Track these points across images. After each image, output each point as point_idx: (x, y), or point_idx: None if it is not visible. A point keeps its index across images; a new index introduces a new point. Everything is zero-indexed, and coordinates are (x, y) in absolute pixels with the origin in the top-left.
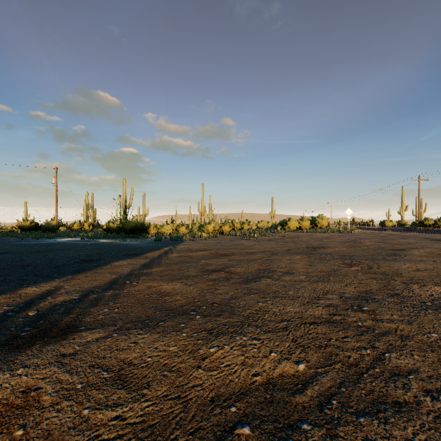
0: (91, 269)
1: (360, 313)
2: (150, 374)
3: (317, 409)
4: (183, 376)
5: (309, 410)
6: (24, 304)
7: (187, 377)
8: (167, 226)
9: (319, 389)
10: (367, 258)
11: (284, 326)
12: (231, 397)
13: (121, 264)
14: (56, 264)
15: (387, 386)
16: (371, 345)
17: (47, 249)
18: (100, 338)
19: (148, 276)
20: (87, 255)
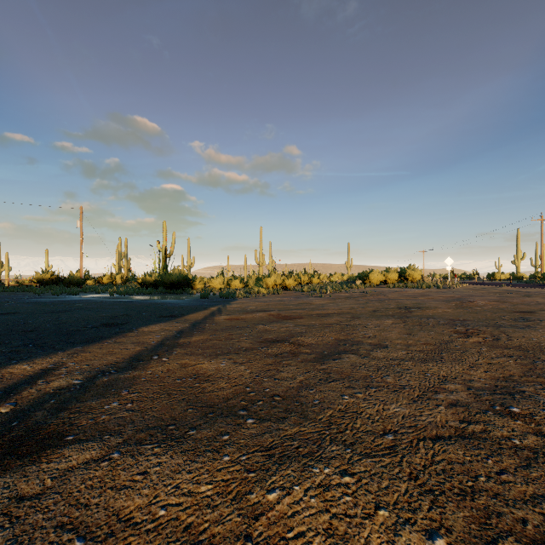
0: (111, 336)
1: (510, 419)
2: None
3: None
4: None
5: None
6: (1, 392)
7: None
8: (217, 279)
9: None
10: (487, 324)
11: (391, 445)
12: None
13: (151, 331)
14: (68, 329)
15: None
16: None
17: (63, 309)
18: (91, 461)
19: (184, 349)
20: (111, 317)
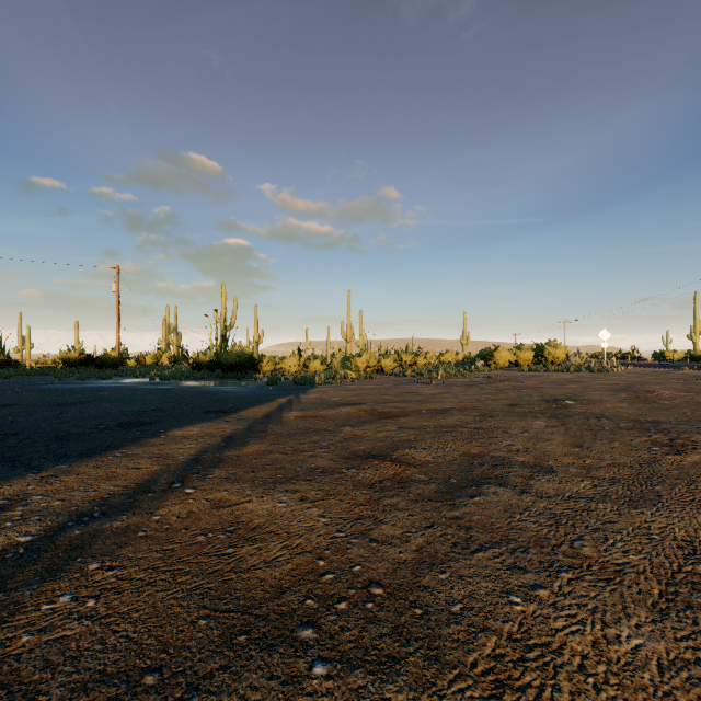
0: (123, 444)
1: None
2: None
3: None
4: None
5: None
6: None
7: None
8: (291, 359)
9: None
10: (698, 430)
11: None
12: None
13: (186, 435)
14: (69, 431)
15: None
16: None
17: (79, 399)
18: None
19: (226, 469)
20: (138, 412)
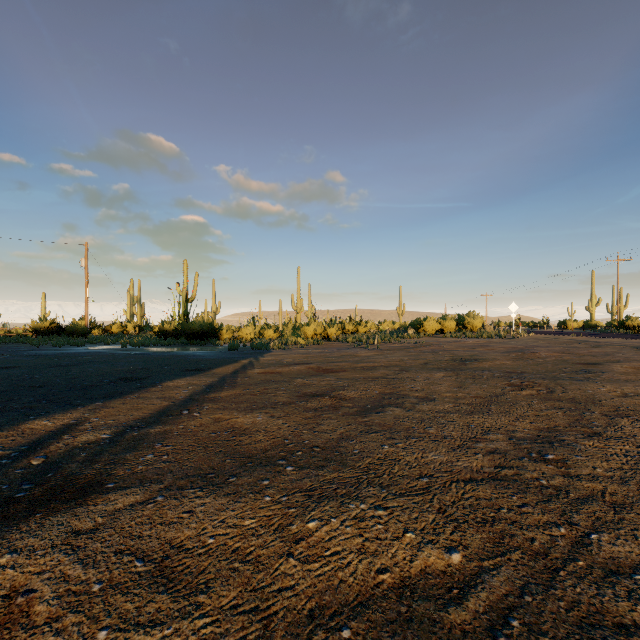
0: (132, 391)
1: (543, 464)
2: (211, 567)
3: (487, 636)
4: (264, 571)
5: (474, 637)
6: (27, 447)
7: (270, 574)
8: (247, 328)
9: (487, 598)
10: (545, 377)
11: (425, 486)
12: (343, 611)
13: (177, 385)
14: (82, 384)
15: (601, 595)
16: (565, 519)
17: (71, 362)
18: (137, 504)
19: (216, 403)
20: (129, 371)
